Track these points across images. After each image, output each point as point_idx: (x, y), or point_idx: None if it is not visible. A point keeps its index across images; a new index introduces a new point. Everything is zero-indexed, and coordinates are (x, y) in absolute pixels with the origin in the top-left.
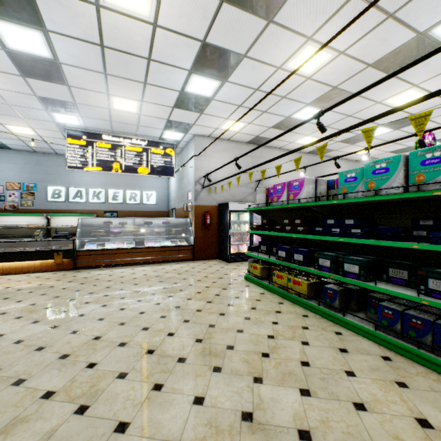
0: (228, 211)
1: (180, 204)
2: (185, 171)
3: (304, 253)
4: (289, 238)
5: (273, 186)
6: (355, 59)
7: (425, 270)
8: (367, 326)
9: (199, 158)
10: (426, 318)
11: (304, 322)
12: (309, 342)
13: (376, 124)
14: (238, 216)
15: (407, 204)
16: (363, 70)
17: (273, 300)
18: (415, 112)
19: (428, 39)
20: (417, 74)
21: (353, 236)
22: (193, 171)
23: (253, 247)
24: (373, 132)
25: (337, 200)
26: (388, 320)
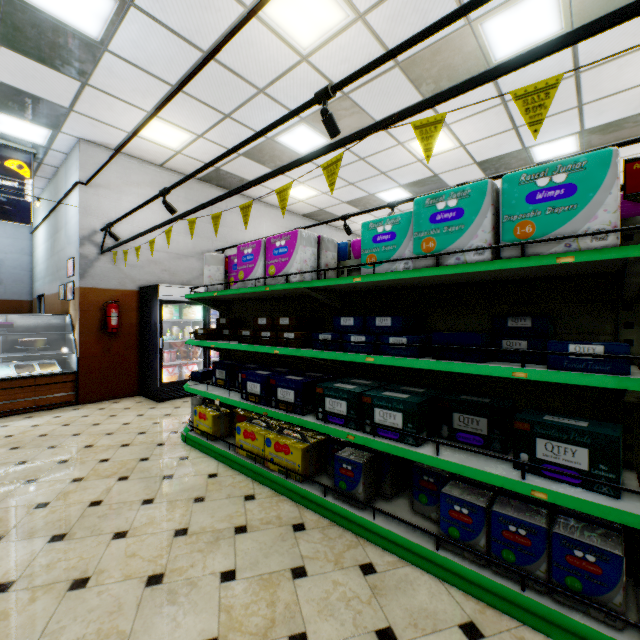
0: (158, 301)
1: (54, 285)
2: (61, 217)
3: (296, 387)
4: (269, 354)
5: (238, 248)
6: (380, 42)
7: (530, 421)
8: (421, 541)
9: (92, 189)
10: (537, 523)
11: (298, 549)
12: (308, 632)
13: (394, 181)
14: (180, 312)
15: (478, 288)
16: (388, 72)
17: (235, 490)
18: (439, 172)
19: (476, 40)
20: (452, 104)
21: (392, 352)
22: (78, 216)
23: (202, 373)
24: (438, 127)
25: (363, 275)
26: (462, 528)
